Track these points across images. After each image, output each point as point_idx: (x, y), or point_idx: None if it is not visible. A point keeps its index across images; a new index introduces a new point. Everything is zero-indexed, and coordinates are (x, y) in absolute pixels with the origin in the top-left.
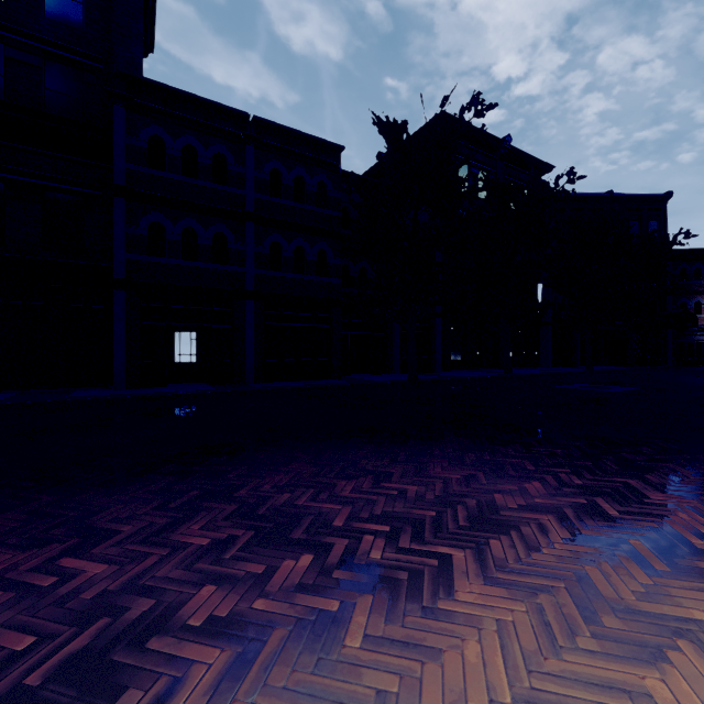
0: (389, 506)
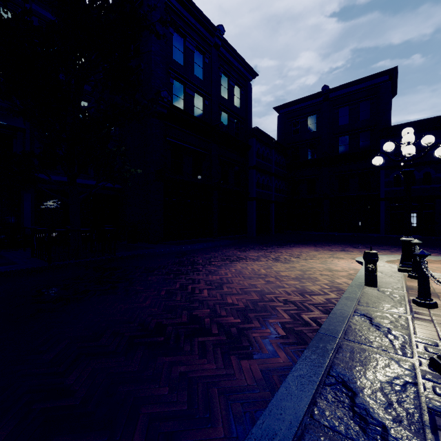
0: (436, 252)
